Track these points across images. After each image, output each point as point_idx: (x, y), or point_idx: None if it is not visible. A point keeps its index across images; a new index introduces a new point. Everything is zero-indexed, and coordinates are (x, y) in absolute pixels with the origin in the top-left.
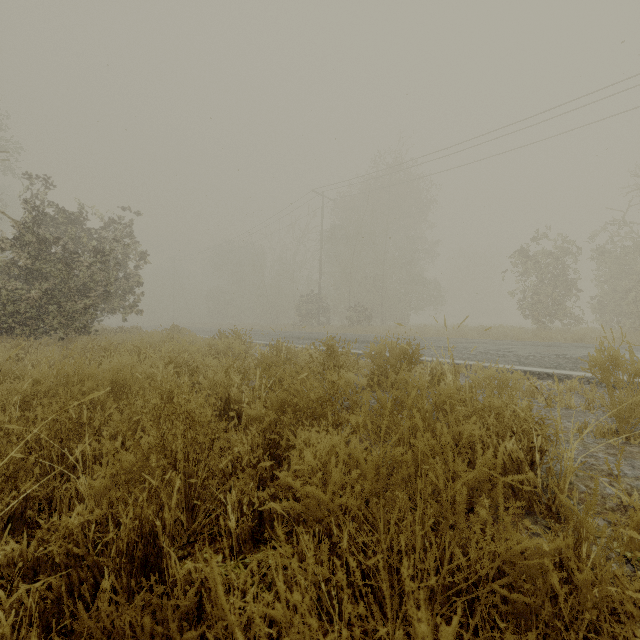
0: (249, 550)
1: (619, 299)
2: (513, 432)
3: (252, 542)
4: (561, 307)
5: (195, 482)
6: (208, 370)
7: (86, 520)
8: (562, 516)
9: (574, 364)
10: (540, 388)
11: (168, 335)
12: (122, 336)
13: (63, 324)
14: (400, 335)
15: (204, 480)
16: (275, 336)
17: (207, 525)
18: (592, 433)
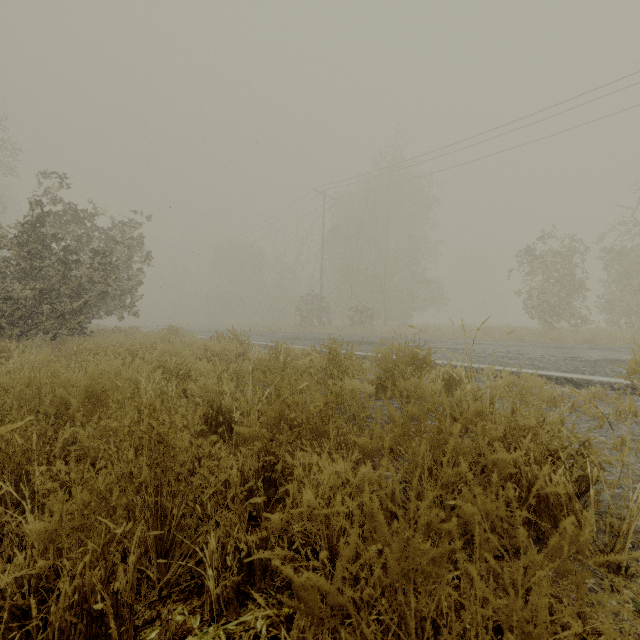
0: (233, 611)
1: (627, 299)
2: (550, 454)
3: (237, 600)
4: (568, 307)
5: (169, 521)
6: (199, 376)
7: (29, 574)
8: (624, 567)
9: (593, 368)
10: (561, 395)
11: (164, 336)
12: (117, 337)
13: (56, 325)
14: (403, 335)
15: (182, 516)
16: (275, 337)
17: (184, 572)
18: (632, 450)
